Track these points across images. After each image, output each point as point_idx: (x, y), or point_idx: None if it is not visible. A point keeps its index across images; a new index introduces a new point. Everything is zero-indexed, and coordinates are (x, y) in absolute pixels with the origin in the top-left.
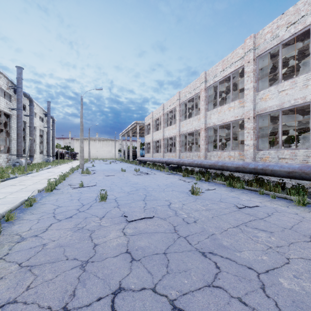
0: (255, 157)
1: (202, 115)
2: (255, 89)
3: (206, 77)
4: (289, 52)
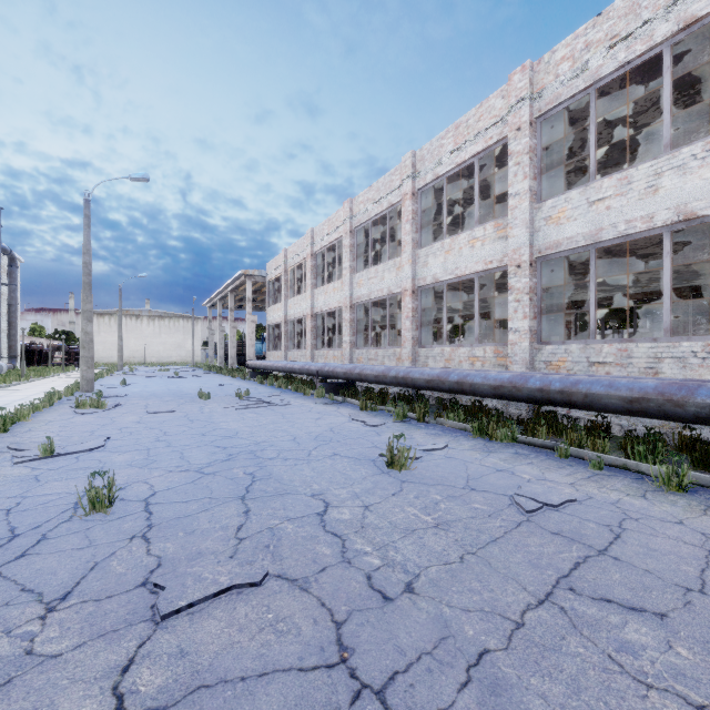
0: (533, 361)
1: (408, 258)
2: (534, 195)
3: (416, 164)
4: (605, 116)
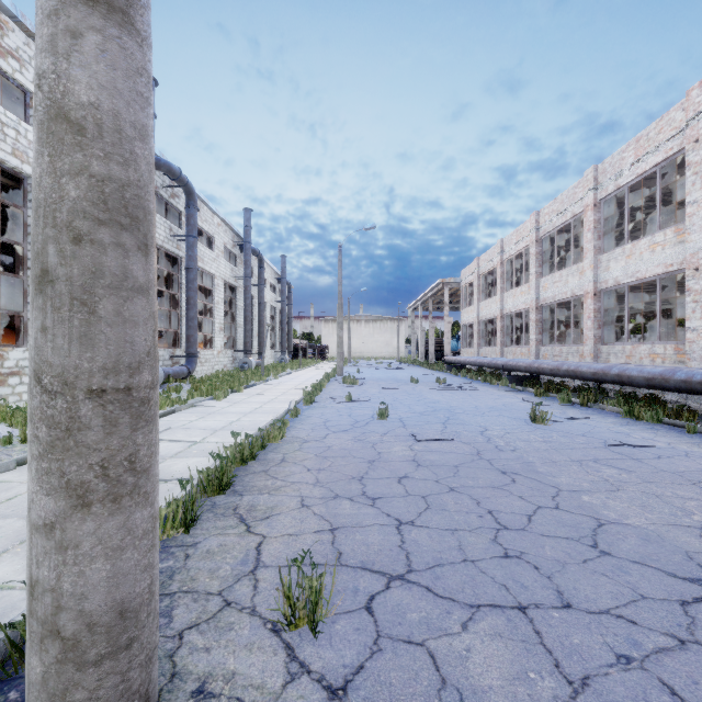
0: None
1: (589, 264)
2: None
3: (598, 177)
4: None
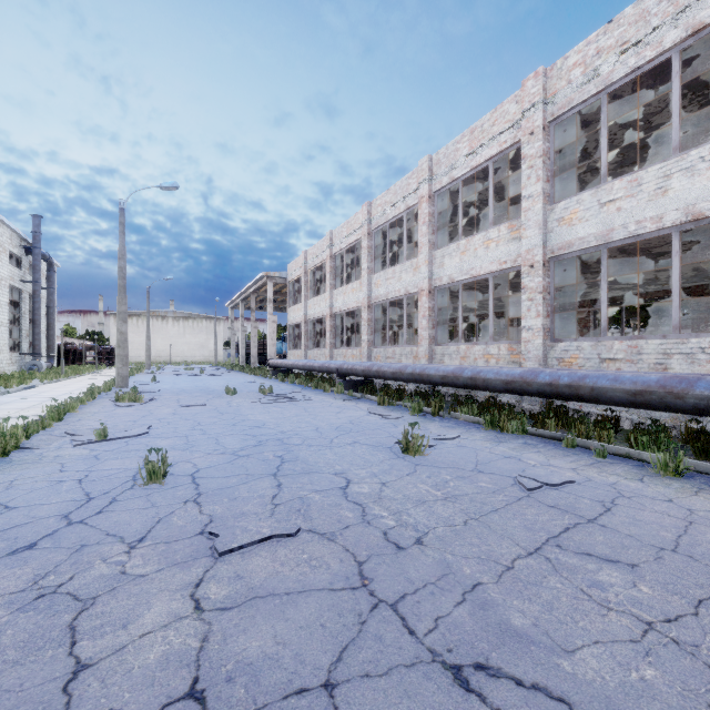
0: (546, 358)
1: (424, 259)
2: (547, 197)
3: (432, 167)
4: (619, 117)
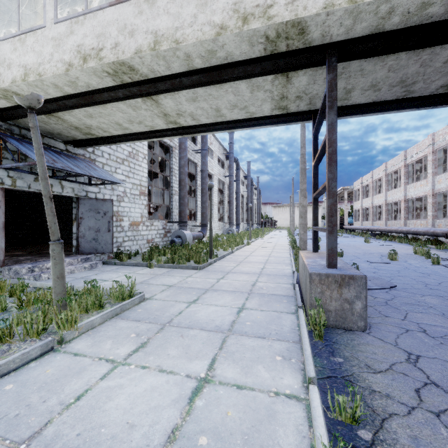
0: (434, 225)
1: (402, 189)
2: (435, 173)
3: (406, 155)
4: None
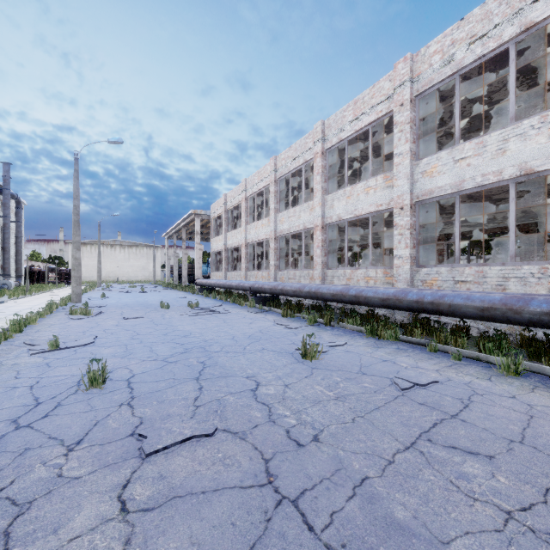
0: (413, 280)
1: (318, 202)
2: (414, 154)
3: (324, 130)
4: (468, 94)
